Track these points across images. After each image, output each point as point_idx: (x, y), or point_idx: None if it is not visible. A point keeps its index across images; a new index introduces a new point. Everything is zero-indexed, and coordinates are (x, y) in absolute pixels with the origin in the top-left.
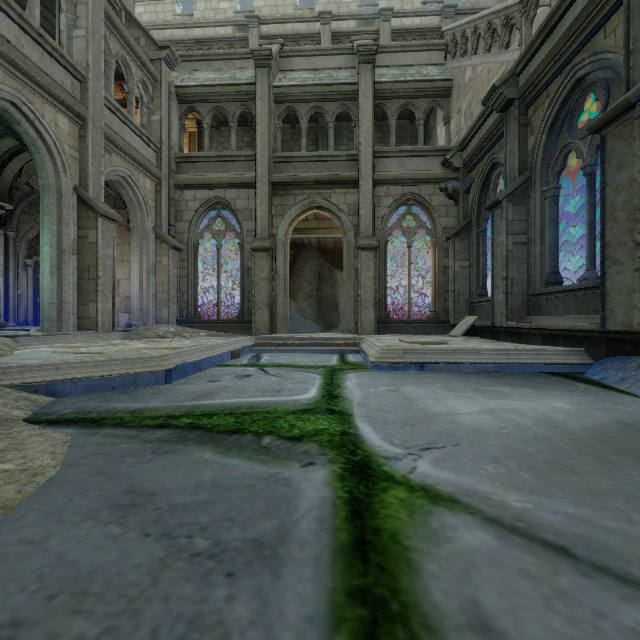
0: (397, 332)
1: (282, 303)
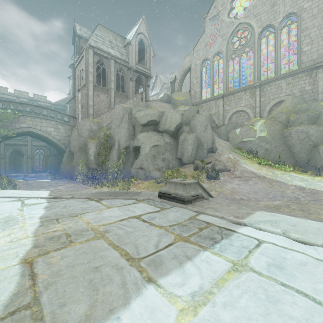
0: (37, 173)
1: (8, 168)
